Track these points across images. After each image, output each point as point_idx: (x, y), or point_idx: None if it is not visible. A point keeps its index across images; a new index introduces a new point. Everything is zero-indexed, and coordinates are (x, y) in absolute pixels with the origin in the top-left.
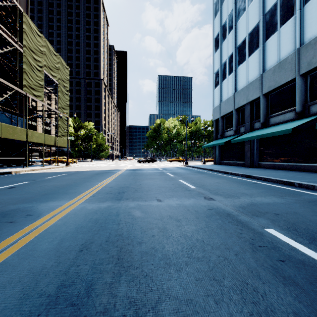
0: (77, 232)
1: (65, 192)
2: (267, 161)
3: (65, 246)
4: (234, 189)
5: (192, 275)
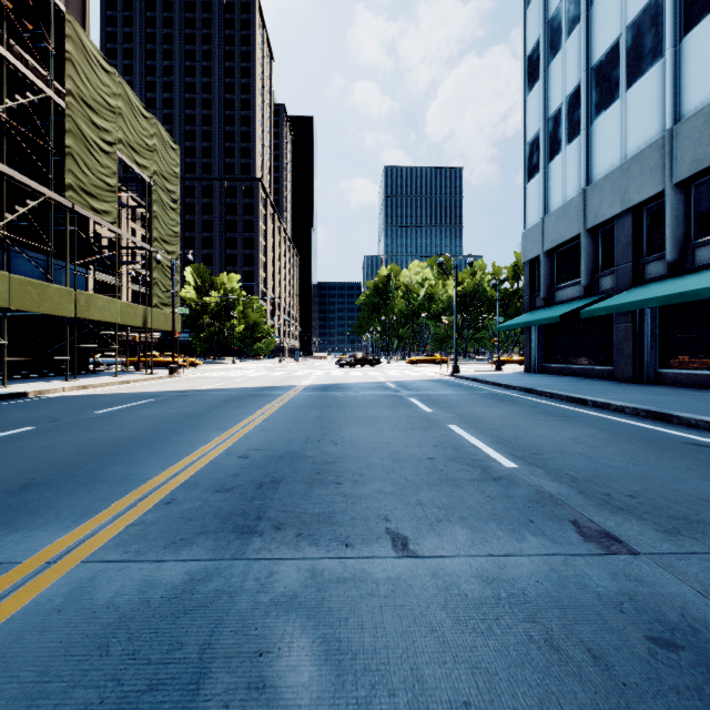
0: None
1: (89, 480)
2: (685, 366)
3: None
4: (659, 476)
5: None
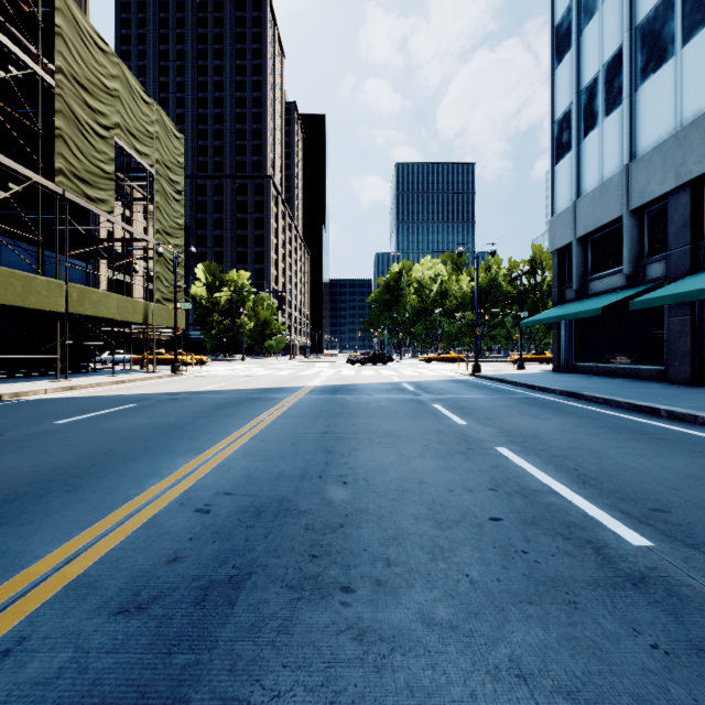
0: None
1: None
2: None
3: None
4: None
5: None
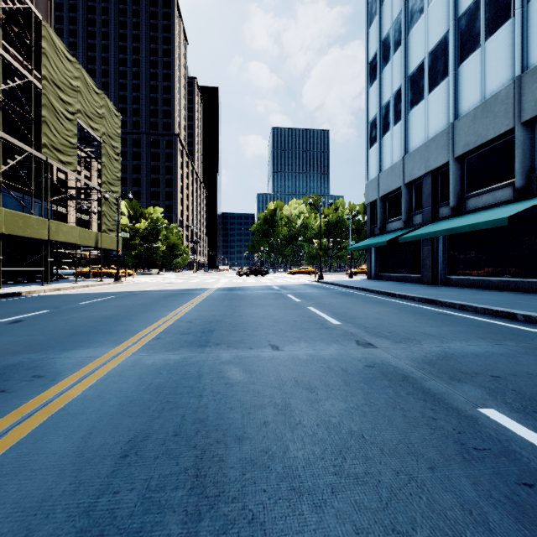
0: (120, 414)
1: (107, 331)
2: (461, 274)
3: (95, 446)
4: (409, 326)
5: (347, 519)
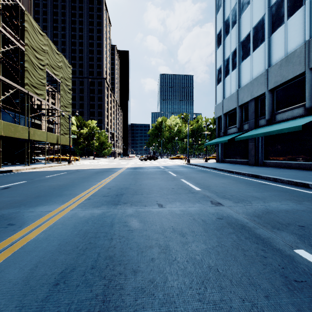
0: (58, 252)
1: (59, 194)
2: (272, 159)
3: (38, 276)
4: (243, 191)
5: None
